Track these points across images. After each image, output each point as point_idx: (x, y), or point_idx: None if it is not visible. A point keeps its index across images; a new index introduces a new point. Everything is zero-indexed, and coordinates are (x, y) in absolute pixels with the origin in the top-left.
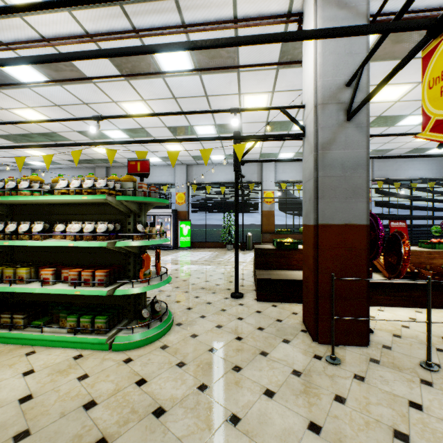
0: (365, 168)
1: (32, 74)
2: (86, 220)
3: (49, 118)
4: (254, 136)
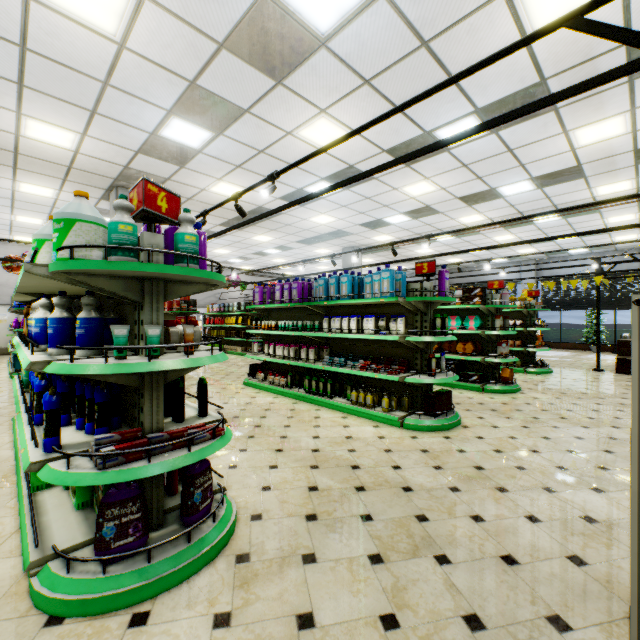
0: None
1: (447, 237)
2: None
3: (434, 250)
4: (608, 271)
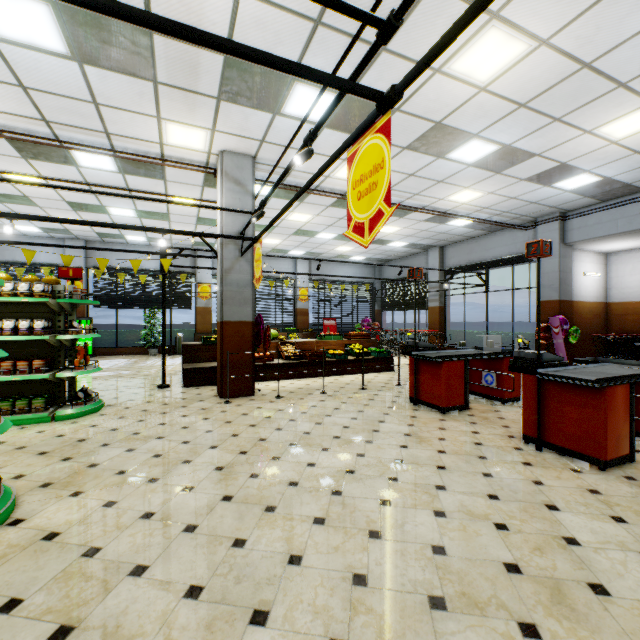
0: (251, 287)
1: None
2: (6, 318)
3: None
4: (179, 254)
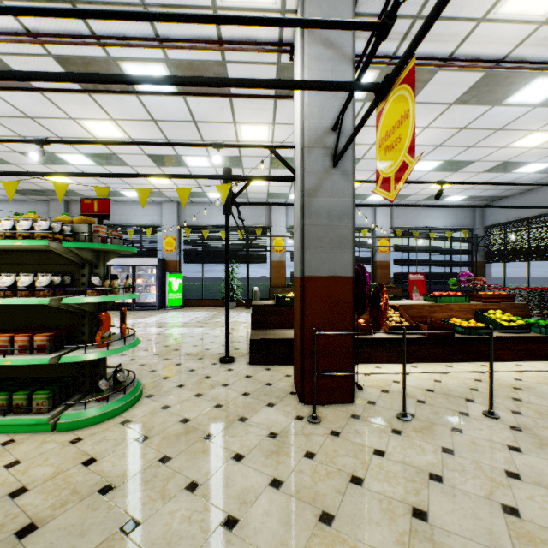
0: (350, 218)
1: None
2: (24, 271)
3: None
4: (240, 176)
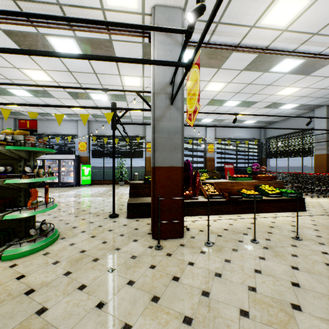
0: (181, 133)
1: None
2: None
3: None
4: (118, 108)
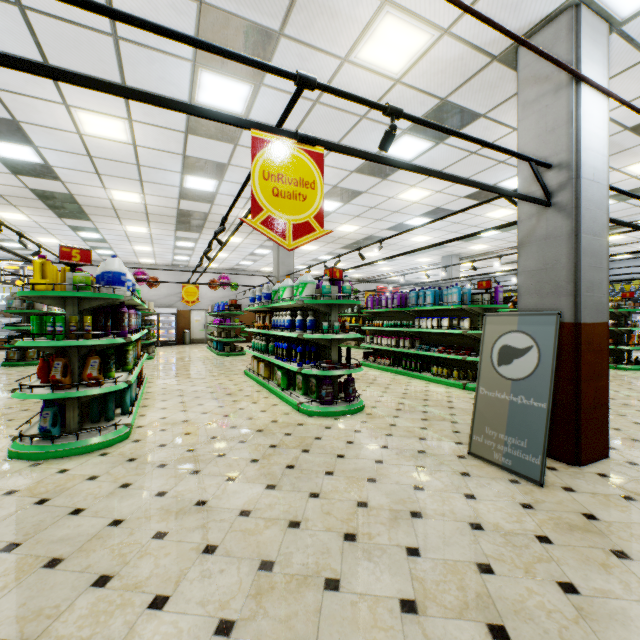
0: None
1: None
2: None
3: None
4: None
